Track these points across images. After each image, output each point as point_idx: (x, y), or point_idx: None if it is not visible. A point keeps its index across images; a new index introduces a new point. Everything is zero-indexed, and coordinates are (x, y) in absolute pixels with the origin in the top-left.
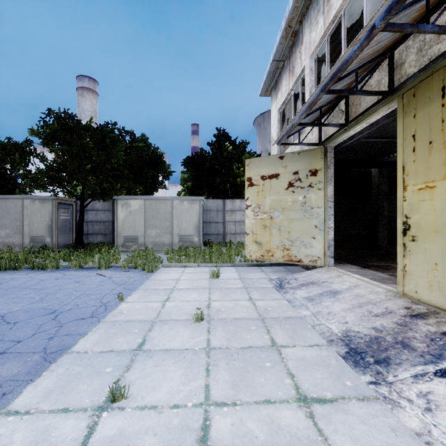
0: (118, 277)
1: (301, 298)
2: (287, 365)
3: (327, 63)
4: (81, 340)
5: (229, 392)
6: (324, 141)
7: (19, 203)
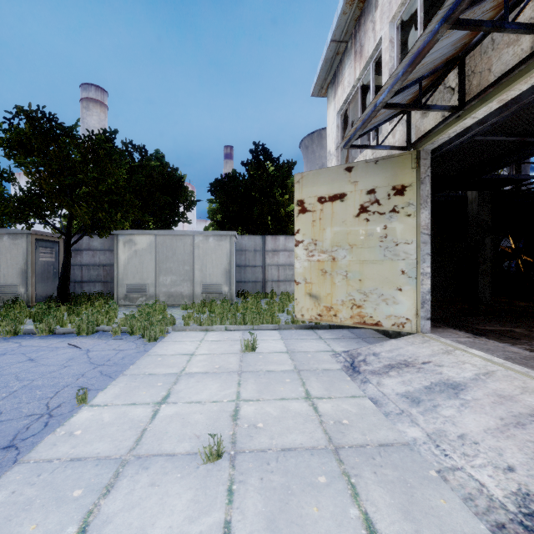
0: (99, 350)
1: (395, 396)
2: None
3: (419, 25)
4: None
5: None
6: (416, 141)
7: None
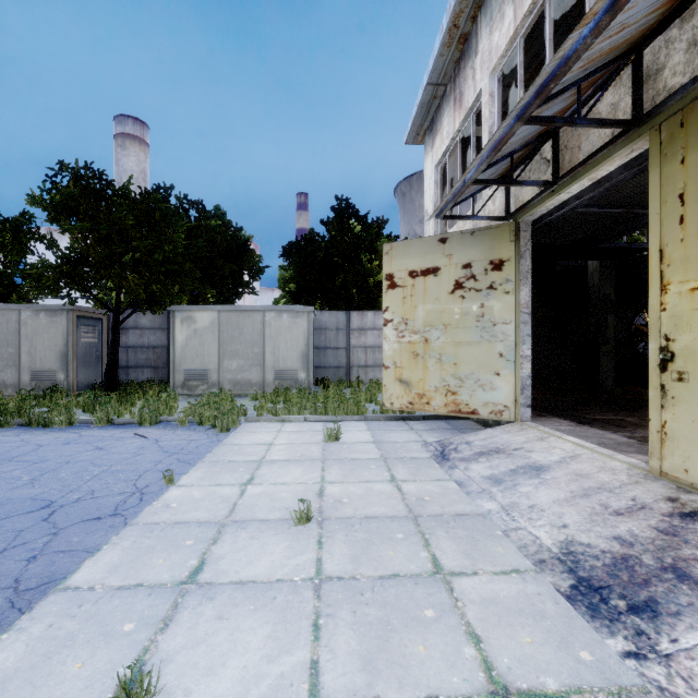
0: (169, 440)
1: (480, 478)
2: (465, 615)
3: (519, 83)
4: (86, 562)
5: (357, 679)
6: (515, 212)
7: (14, 316)
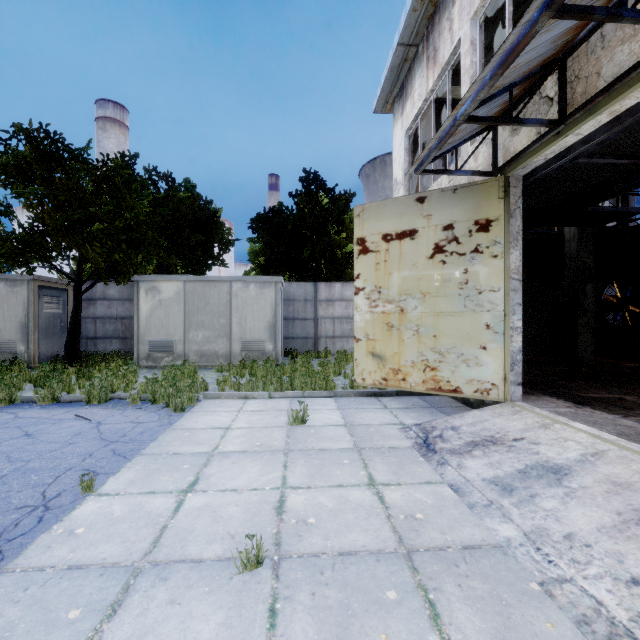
0: (113, 423)
1: (481, 482)
2: None
3: (507, 22)
4: None
5: None
6: (505, 164)
7: None
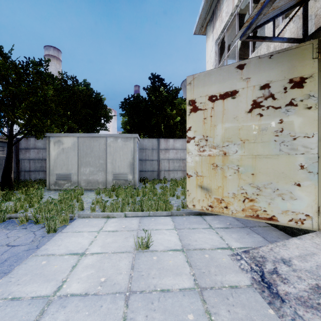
0: None
1: None
2: None
3: None
4: None
5: None
6: (320, 28)
7: None
